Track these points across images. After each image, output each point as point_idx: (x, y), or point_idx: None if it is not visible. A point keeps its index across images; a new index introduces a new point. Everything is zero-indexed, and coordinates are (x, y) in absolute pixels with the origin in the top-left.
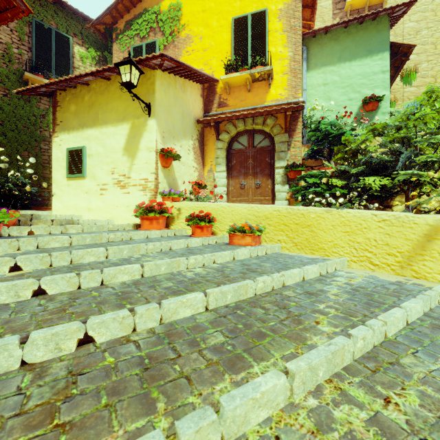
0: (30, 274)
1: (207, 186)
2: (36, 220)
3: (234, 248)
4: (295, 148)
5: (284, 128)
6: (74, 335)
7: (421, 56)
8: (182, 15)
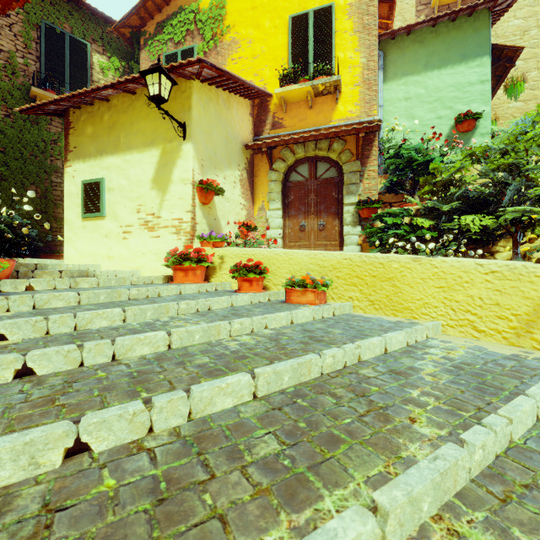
0: (16, 346)
1: (257, 228)
2: (40, 271)
3: (292, 308)
4: (369, 179)
5: (356, 155)
6: (59, 442)
7: (530, 62)
8: (226, 14)
